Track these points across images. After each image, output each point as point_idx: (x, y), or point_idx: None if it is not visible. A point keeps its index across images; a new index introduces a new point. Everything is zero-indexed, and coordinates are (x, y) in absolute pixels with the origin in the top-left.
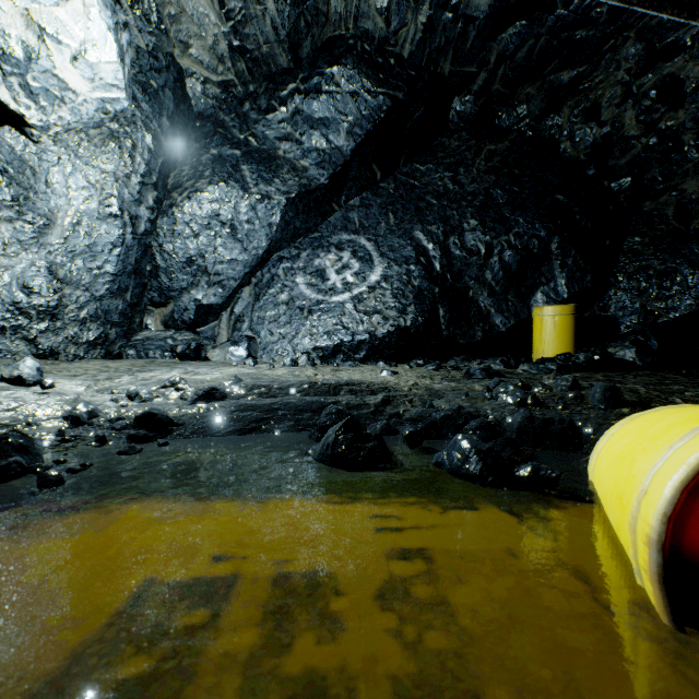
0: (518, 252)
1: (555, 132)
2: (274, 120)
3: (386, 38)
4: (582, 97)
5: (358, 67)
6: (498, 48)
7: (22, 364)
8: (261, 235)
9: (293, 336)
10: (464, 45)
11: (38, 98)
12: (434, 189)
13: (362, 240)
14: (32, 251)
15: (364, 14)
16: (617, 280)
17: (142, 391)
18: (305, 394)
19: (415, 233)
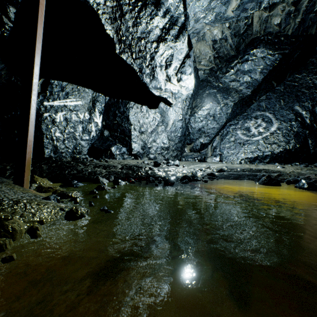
0: None
1: None
2: (228, 75)
3: (278, 32)
4: None
5: (265, 47)
6: None
7: (177, 161)
8: (223, 117)
9: (236, 153)
10: None
11: (176, 99)
12: (306, 85)
13: (266, 114)
14: (164, 133)
15: (268, 27)
16: None
17: (203, 169)
18: (248, 172)
19: (295, 107)
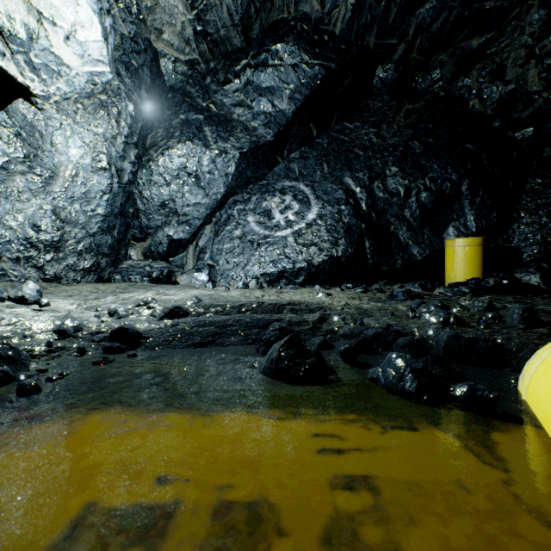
0: (432, 193)
1: (464, 92)
2: (230, 90)
3: (321, 19)
4: (489, 60)
5: (298, 43)
6: (416, 22)
7: (25, 286)
8: (219, 183)
9: (245, 264)
10: (387, 20)
11: (40, 72)
12: (360, 143)
13: (301, 186)
14: (40, 198)
15: None
16: (520, 215)
17: (119, 309)
18: (253, 312)
19: (345, 179)
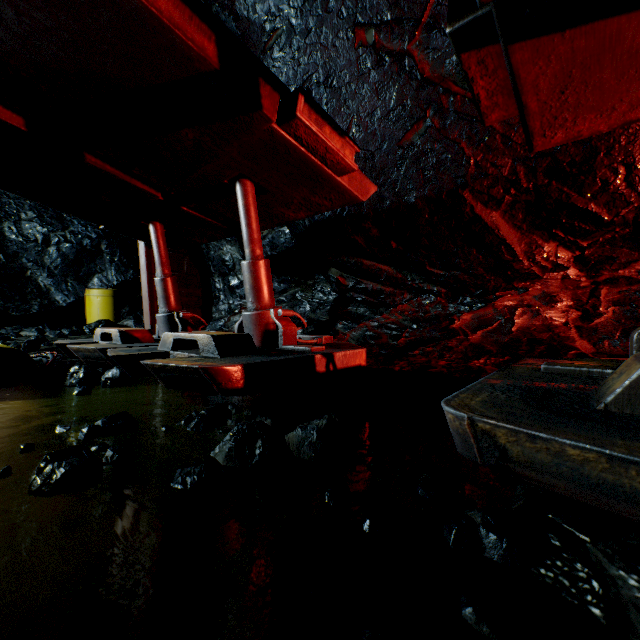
0: (74, 246)
1: None
2: None
3: None
4: None
5: None
6: None
7: None
8: None
9: None
10: None
11: None
12: None
13: None
14: None
15: None
16: None
17: None
18: None
19: None
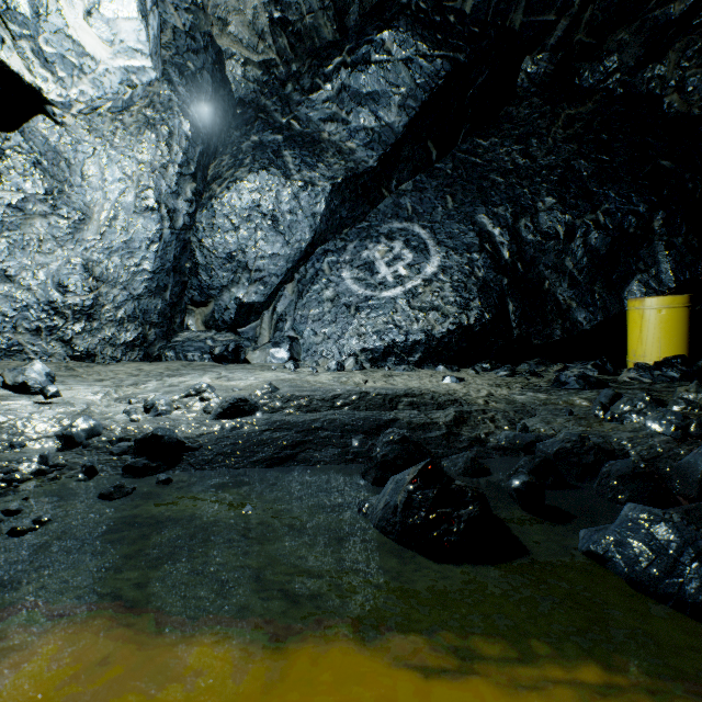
0: (608, 233)
1: (655, 85)
2: (318, 100)
3: None
4: (697, 35)
5: (412, 28)
6: None
7: (28, 368)
8: (304, 226)
9: (338, 337)
10: None
11: (54, 68)
12: (499, 166)
13: (415, 228)
14: (67, 248)
15: None
16: None
17: (158, 402)
18: (354, 408)
19: (478, 216)
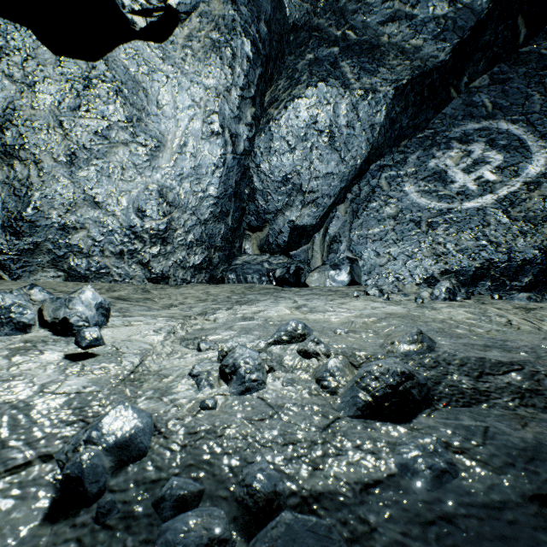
0: None
1: None
2: (377, 1)
3: None
4: None
5: None
6: None
7: (74, 297)
8: (360, 141)
9: (407, 257)
10: None
11: None
12: None
13: (500, 125)
14: (145, 175)
15: None
16: None
17: (243, 364)
18: None
19: None
